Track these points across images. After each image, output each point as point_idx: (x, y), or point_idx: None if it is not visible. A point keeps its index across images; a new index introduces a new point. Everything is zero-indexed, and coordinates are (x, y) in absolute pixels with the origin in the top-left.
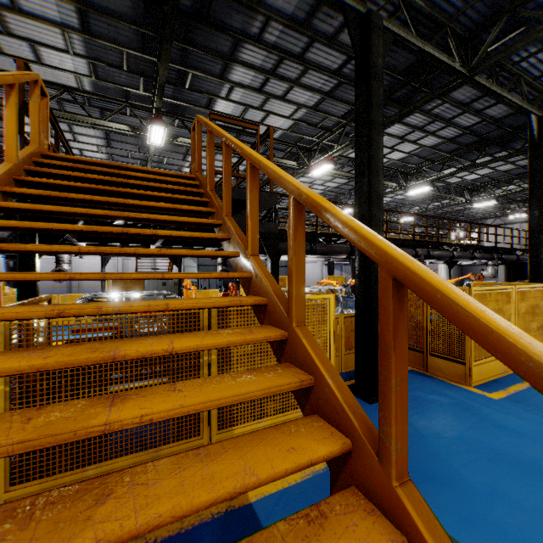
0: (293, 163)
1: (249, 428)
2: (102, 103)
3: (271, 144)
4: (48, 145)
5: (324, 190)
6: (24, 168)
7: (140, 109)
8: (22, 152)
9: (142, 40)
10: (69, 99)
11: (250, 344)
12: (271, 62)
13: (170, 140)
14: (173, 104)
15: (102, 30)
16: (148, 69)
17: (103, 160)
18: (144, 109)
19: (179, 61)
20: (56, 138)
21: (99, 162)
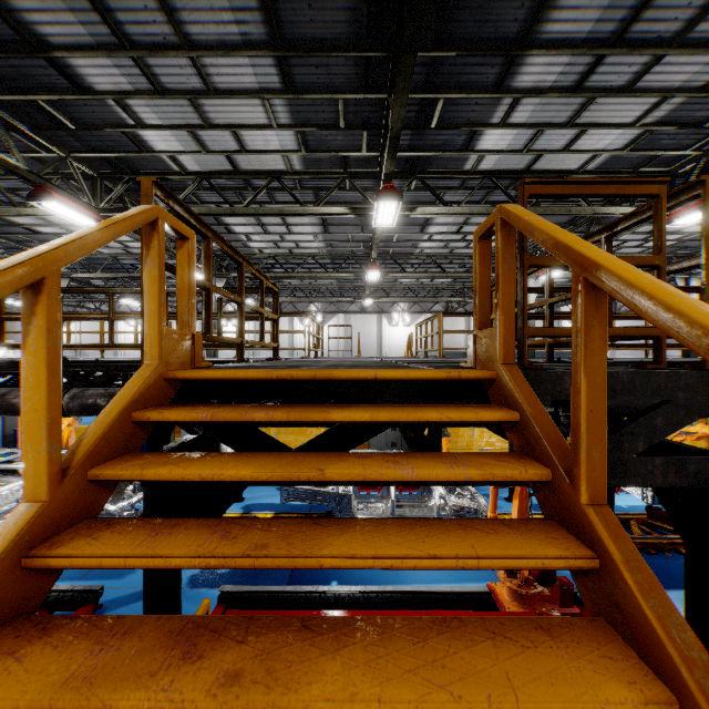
0: (630, 209)
1: None
2: (315, 181)
3: (704, 227)
4: (191, 336)
5: (677, 240)
6: (84, 479)
7: (362, 177)
8: (102, 413)
9: (364, 71)
10: (278, 187)
11: None
12: (616, 18)
13: (404, 214)
14: (409, 158)
15: (309, 78)
16: (373, 116)
17: (321, 249)
18: (368, 176)
19: (422, 85)
20: (239, 275)
21: (271, 376)
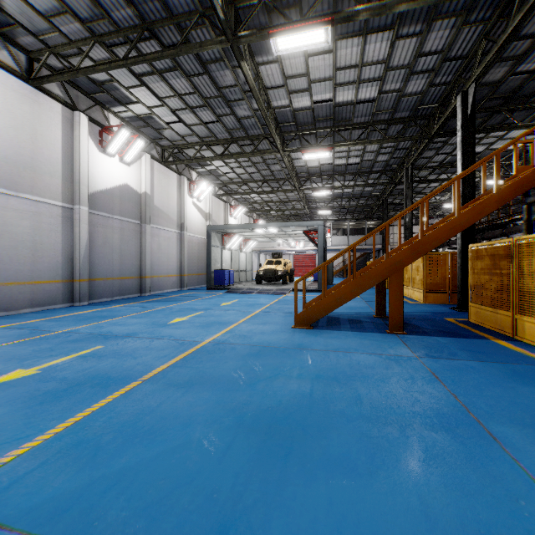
0: None
1: (528, 321)
2: None
3: None
4: (531, 166)
5: None
6: (490, 192)
7: None
8: None
9: None
10: None
11: (532, 266)
12: None
13: None
14: None
15: None
16: None
17: None
18: None
19: None
20: None
21: (532, 168)
